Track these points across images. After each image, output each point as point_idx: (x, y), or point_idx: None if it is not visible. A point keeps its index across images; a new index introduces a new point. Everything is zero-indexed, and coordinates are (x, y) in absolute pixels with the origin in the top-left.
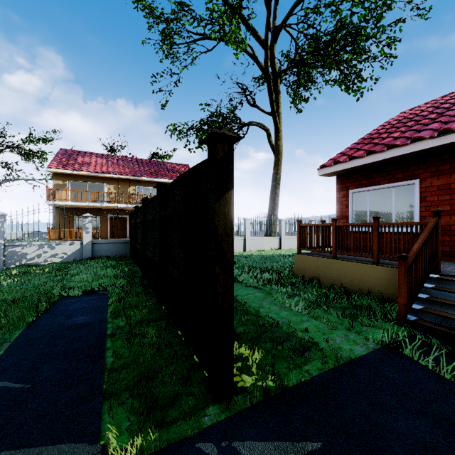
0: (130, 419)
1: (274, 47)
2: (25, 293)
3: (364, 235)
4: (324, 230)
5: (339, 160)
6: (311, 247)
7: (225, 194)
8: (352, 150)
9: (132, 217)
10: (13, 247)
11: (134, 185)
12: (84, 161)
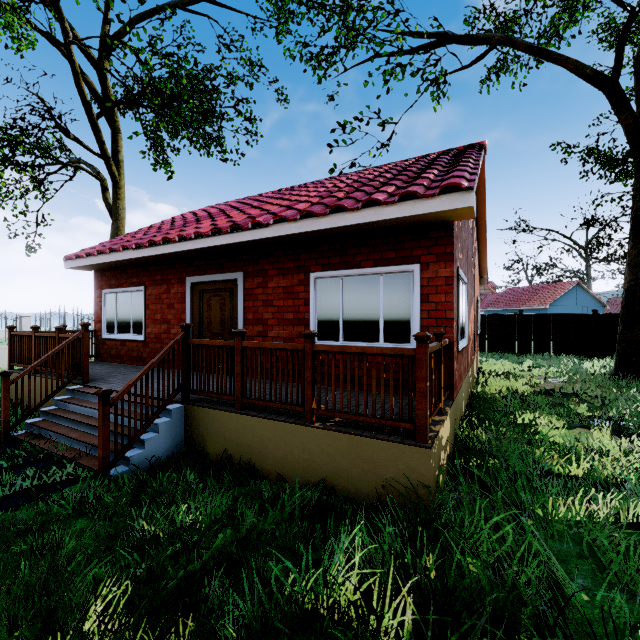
0: None
1: (104, 63)
2: None
3: (113, 343)
4: (28, 341)
5: (78, 254)
6: (20, 362)
7: None
8: (107, 243)
9: None
10: None
11: None
12: None
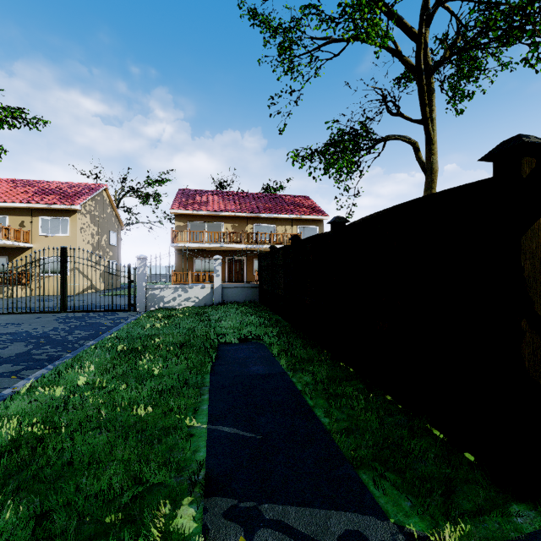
0: (407, 499)
1: (426, 34)
2: (186, 336)
3: None
4: None
5: None
6: None
7: (532, 224)
8: None
9: (262, 258)
10: (153, 290)
11: (252, 223)
12: (202, 199)
